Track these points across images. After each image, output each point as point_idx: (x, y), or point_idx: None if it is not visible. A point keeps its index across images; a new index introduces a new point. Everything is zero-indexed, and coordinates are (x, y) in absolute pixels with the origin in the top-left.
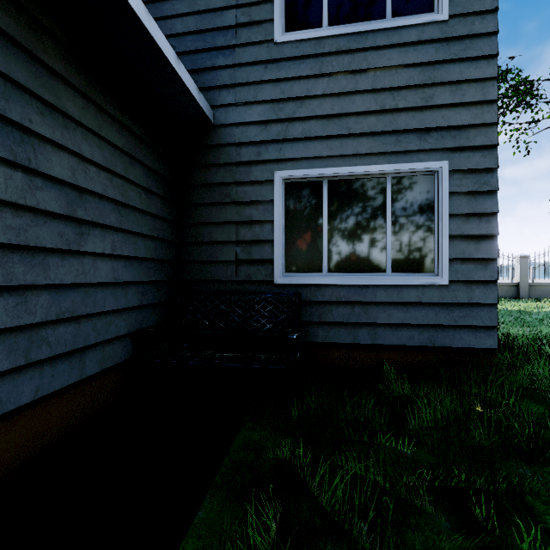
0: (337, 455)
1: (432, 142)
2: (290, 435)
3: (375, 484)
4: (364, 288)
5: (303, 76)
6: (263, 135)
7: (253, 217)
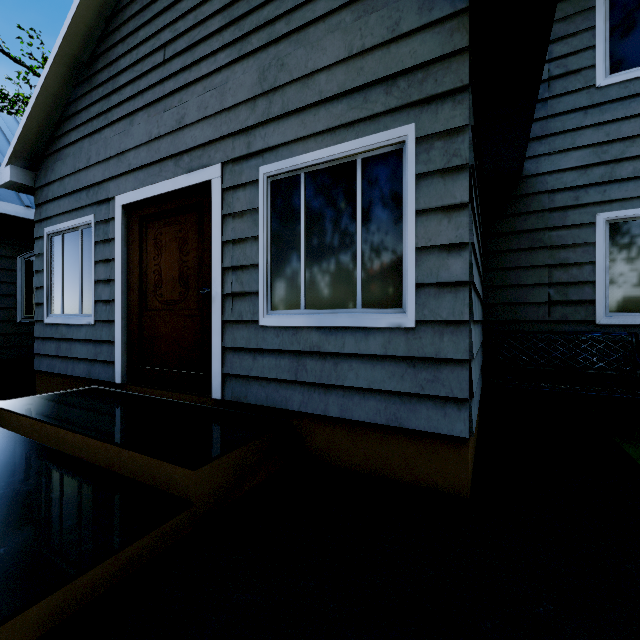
0: None
1: None
2: None
3: None
4: None
5: (634, 114)
6: (582, 179)
7: (570, 260)
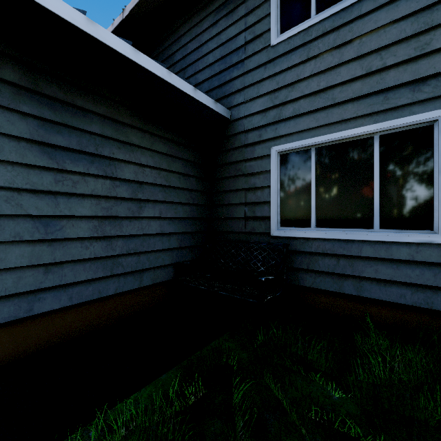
0: (264, 374)
1: (429, 90)
2: (247, 351)
3: (282, 405)
4: (349, 242)
5: (294, 65)
6: (263, 120)
7: (256, 185)
